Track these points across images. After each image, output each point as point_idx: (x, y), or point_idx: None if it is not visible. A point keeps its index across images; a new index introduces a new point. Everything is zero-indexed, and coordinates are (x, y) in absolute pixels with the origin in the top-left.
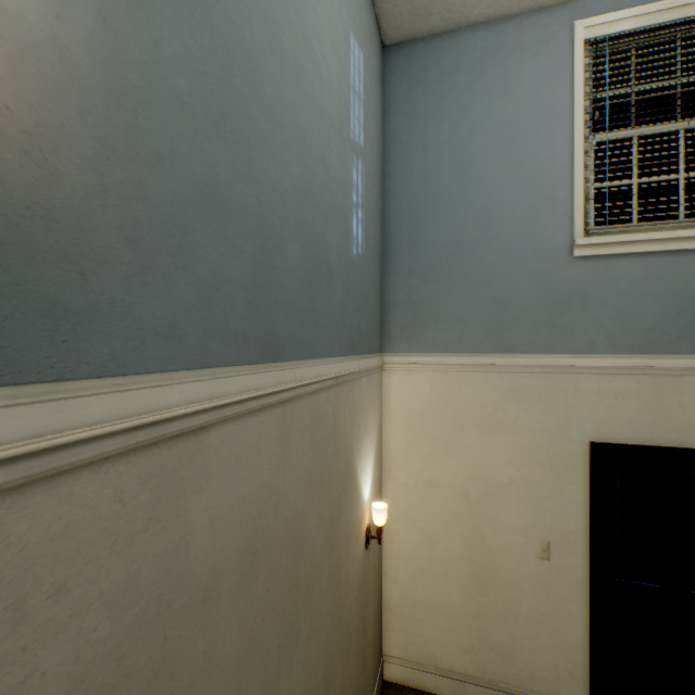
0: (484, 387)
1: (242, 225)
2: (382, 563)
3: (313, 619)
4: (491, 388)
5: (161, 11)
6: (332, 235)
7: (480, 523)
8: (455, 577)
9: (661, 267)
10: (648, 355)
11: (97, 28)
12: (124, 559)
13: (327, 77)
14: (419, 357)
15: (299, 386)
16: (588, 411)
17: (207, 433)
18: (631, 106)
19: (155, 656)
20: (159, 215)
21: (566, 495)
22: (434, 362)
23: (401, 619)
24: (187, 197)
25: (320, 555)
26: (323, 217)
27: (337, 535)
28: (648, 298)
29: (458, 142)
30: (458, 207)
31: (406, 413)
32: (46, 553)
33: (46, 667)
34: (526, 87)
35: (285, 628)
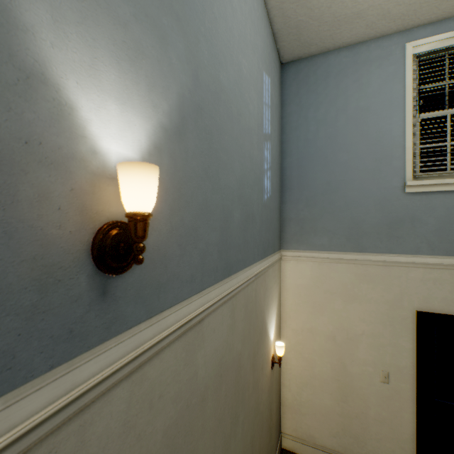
0: (346, 272)
1: (216, 214)
2: (281, 376)
3: (245, 410)
4: (350, 273)
5: (188, 137)
6: (254, 194)
7: (343, 357)
8: (327, 389)
9: None
10: None
11: (170, 163)
12: (177, 382)
13: (252, 108)
14: (304, 253)
15: (239, 285)
16: (415, 291)
17: (203, 321)
18: (445, 96)
19: (186, 424)
20: (187, 228)
21: (400, 344)
22: (313, 256)
23: (292, 412)
24: (196, 214)
25: (249, 374)
26: (250, 188)
27: (256, 363)
28: None
29: (329, 121)
30: (329, 161)
31: (296, 286)
32: (157, 381)
33: (157, 426)
34: (373, 85)
35: (233, 414)
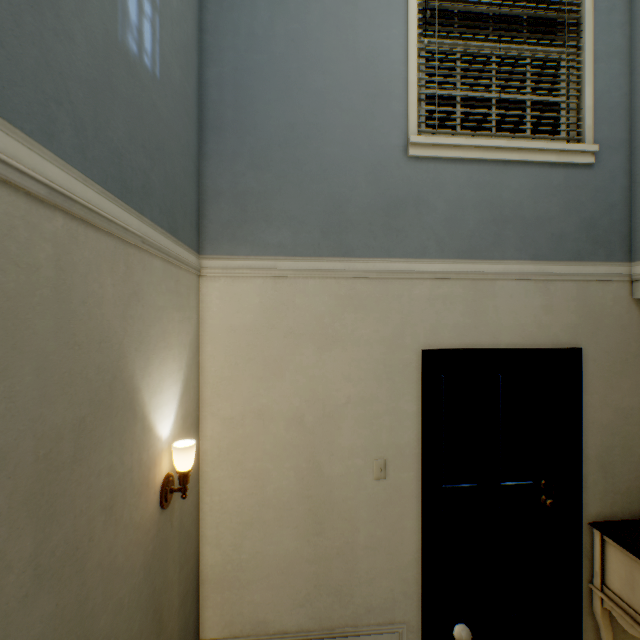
0: (322, 295)
1: None
2: (200, 524)
3: None
4: (328, 296)
5: None
6: None
7: (317, 452)
8: (289, 520)
9: (481, 176)
10: (471, 261)
11: None
12: None
13: None
14: (247, 261)
15: None
16: (421, 317)
17: None
18: (456, 15)
19: None
20: None
21: (401, 408)
22: (265, 266)
23: (224, 589)
24: None
25: None
26: None
27: (72, 492)
28: (471, 204)
29: (293, 9)
30: (293, 85)
31: (231, 330)
32: None
33: None
34: None
35: None
